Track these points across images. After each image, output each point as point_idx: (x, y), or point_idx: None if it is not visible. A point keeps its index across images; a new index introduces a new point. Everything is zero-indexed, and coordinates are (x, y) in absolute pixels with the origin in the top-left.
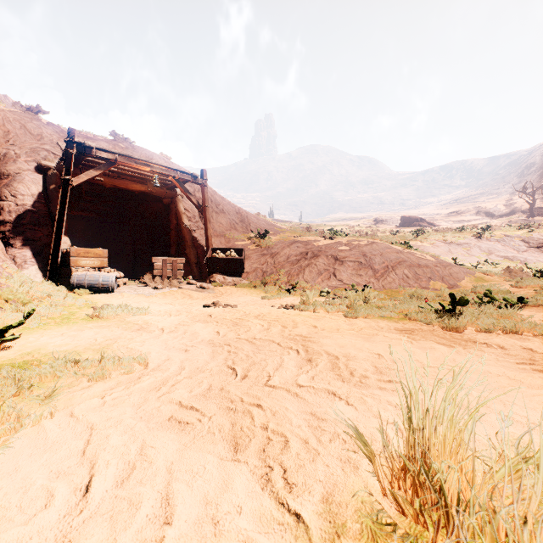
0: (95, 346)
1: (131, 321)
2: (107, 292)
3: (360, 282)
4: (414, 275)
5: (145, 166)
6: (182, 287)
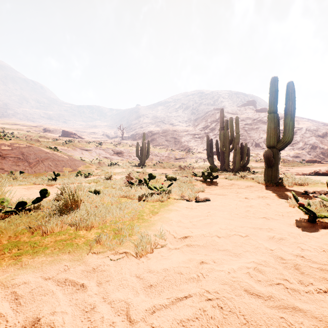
0: None
1: None
2: None
3: (18, 170)
4: (55, 165)
5: None
6: None
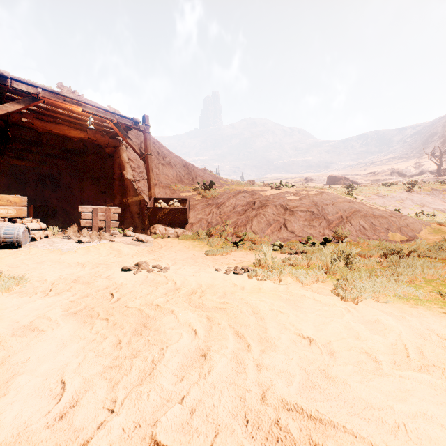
0: None
1: None
2: (11, 247)
3: (314, 234)
4: (371, 226)
5: (76, 105)
6: (116, 239)
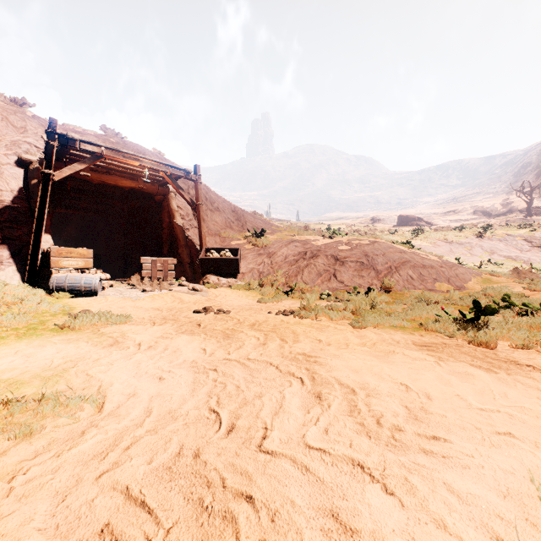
0: (47, 372)
1: (106, 333)
2: (90, 295)
3: (362, 284)
4: (419, 276)
5: (134, 161)
6: (173, 289)
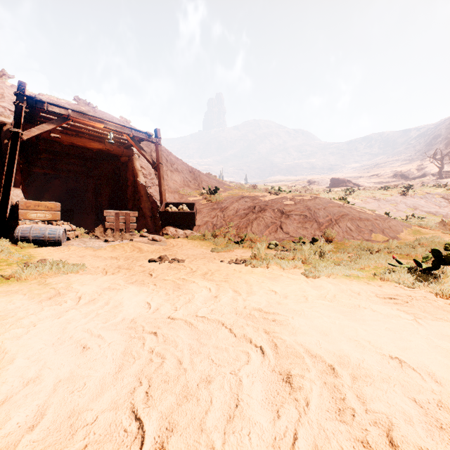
0: None
1: (51, 284)
2: (54, 245)
3: (306, 235)
4: (356, 228)
5: (99, 123)
6: (134, 239)
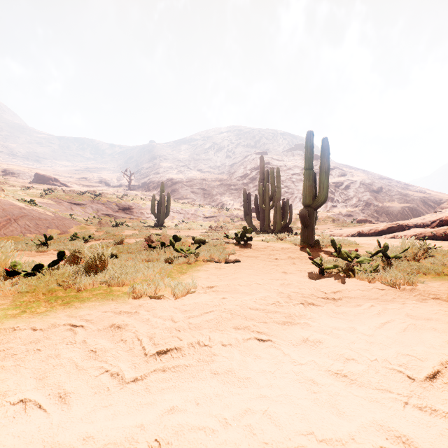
0: None
1: None
2: None
3: None
4: (35, 226)
5: None
6: None
